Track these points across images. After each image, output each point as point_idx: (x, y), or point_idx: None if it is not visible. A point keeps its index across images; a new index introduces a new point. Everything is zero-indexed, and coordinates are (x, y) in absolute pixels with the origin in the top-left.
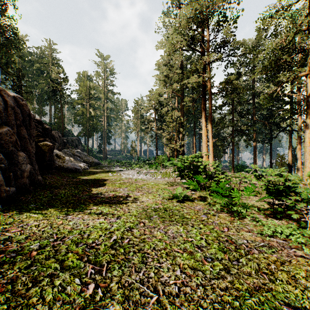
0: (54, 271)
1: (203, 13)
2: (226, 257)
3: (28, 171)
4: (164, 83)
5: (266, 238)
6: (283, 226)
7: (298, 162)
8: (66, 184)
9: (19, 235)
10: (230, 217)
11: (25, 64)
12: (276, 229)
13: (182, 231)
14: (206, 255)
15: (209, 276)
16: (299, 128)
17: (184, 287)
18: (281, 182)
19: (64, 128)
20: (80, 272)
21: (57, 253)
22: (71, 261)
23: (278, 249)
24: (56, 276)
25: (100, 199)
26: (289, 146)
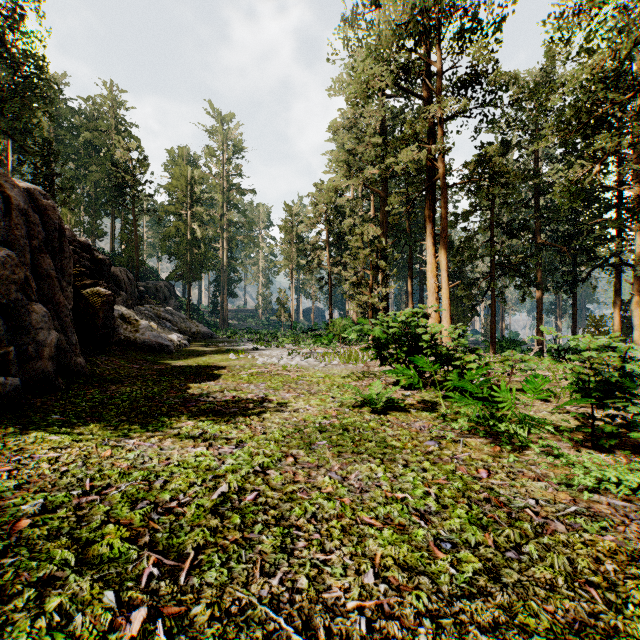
0: (59, 570)
1: (429, 15)
2: (490, 540)
3: (53, 344)
4: (346, 166)
5: (580, 494)
6: (619, 467)
7: (635, 334)
8: (137, 375)
9: (4, 479)
10: (493, 447)
11: (62, 134)
12: (605, 475)
13: (383, 477)
14: (438, 535)
15: (447, 590)
16: (636, 259)
17: (383, 620)
18: (611, 366)
19: (140, 263)
20: (124, 573)
21: (82, 523)
22: (107, 544)
23: (615, 521)
24: (60, 584)
25: (206, 405)
26: (615, 299)
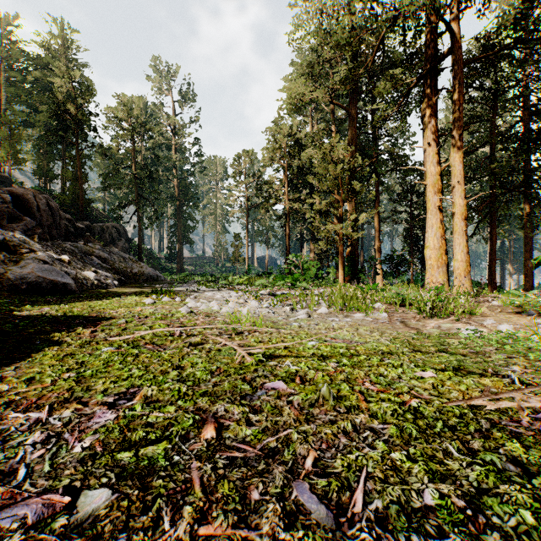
0: None
1: None
2: None
3: None
4: (309, 80)
5: None
6: None
7: None
8: None
9: None
10: None
11: (14, 75)
12: None
13: None
14: None
15: None
16: None
17: None
18: None
19: (86, 203)
20: None
21: None
22: None
23: None
24: None
25: None
26: None
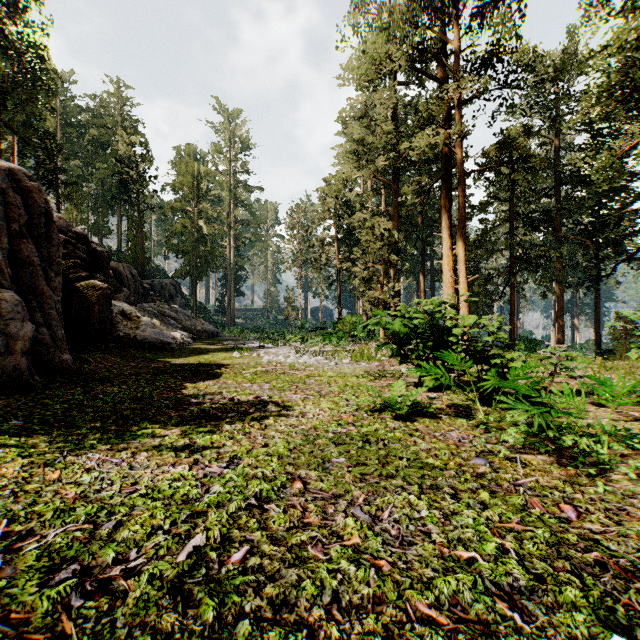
0: None
1: None
2: None
3: (29, 338)
4: (356, 157)
5: None
6: None
7: None
8: (131, 373)
9: None
10: (563, 468)
11: (69, 131)
12: None
13: (429, 517)
14: None
15: None
16: None
17: None
18: None
19: (145, 261)
20: None
21: None
22: None
23: None
24: None
25: (199, 408)
26: None
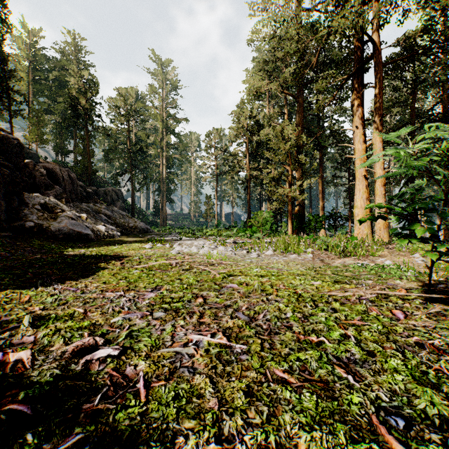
0: None
1: None
2: None
3: None
4: (265, 75)
5: None
6: None
7: None
8: None
9: None
10: None
11: (38, 75)
12: None
13: None
14: None
15: None
16: None
17: None
18: None
19: (93, 172)
20: None
21: None
22: None
23: None
24: None
25: None
26: None
